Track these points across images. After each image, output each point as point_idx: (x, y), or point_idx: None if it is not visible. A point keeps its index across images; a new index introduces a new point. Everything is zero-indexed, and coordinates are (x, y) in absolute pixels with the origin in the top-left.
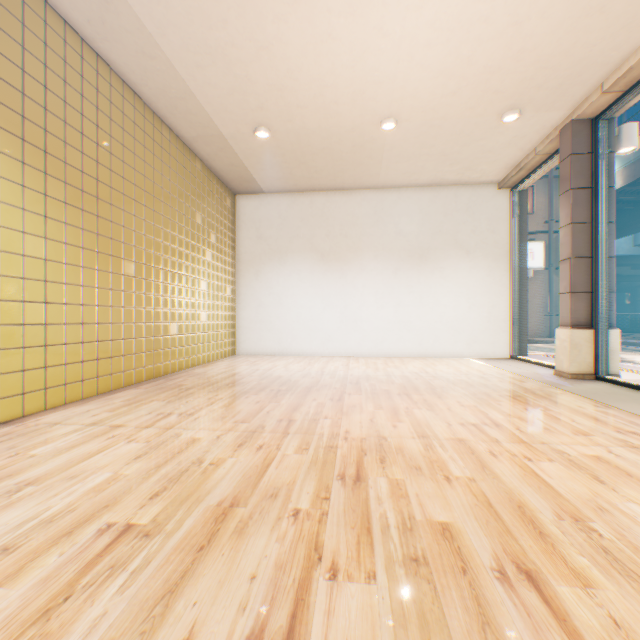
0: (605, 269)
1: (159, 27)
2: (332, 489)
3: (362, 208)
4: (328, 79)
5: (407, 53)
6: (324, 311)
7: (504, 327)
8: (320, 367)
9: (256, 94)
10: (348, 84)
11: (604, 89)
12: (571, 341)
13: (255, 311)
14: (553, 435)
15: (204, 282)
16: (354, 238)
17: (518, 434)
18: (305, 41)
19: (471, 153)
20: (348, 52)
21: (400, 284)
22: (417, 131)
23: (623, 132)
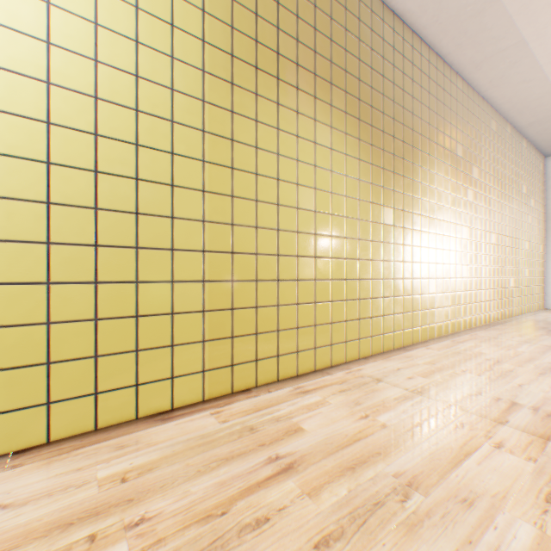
0: None
1: (550, 58)
2: None
3: None
4: None
5: None
6: None
7: None
8: None
9: None
10: None
11: None
12: None
13: None
14: None
15: (525, 243)
16: None
17: None
18: None
19: None
20: None
21: None
22: None
23: None
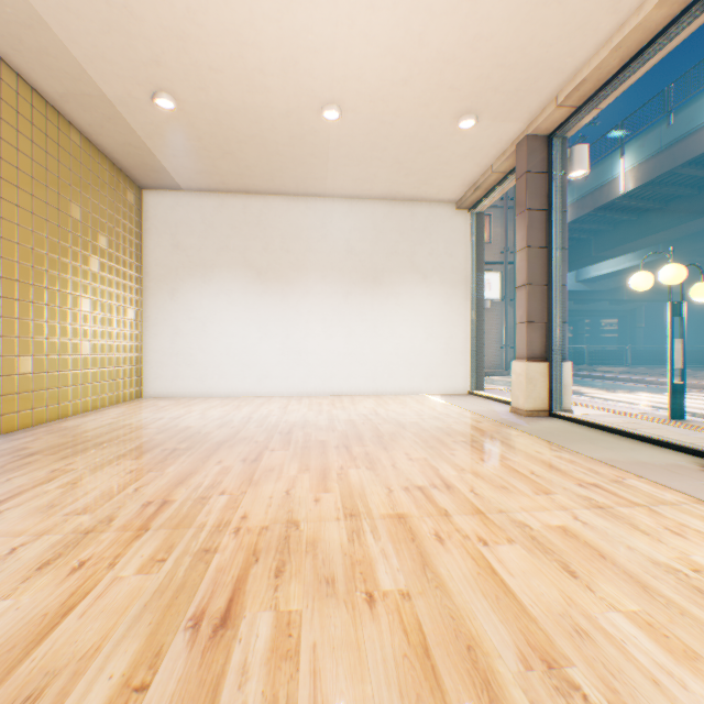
0: (559, 298)
1: None
2: (165, 658)
3: (308, 219)
4: (247, 33)
5: (347, 13)
6: (261, 341)
7: (462, 360)
8: (250, 411)
9: (146, 39)
10: (275, 46)
11: (559, 102)
12: (527, 375)
13: (170, 341)
14: (512, 497)
15: (86, 300)
16: (298, 254)
17: (473, 499)
18: None
19: (427, 163)
20: None
21: (352, 310)
22: (366, 127)
23: (575, 154)
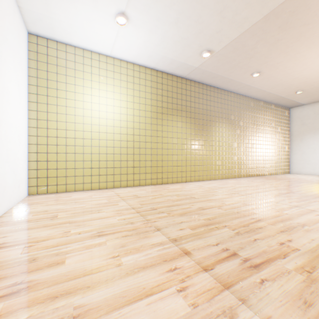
0: None
1: (261, 87)
2: (301, 191)
3: None
4: None
5: None
6: None
7: None
8: None
9: (293, 86)
10: None
11: None
12: None
13: (299, 155)
14: None
15: (274, 146)
16: None
17: None
18: (310, 72)
19: None
20: None
21: None
22: None
23: None
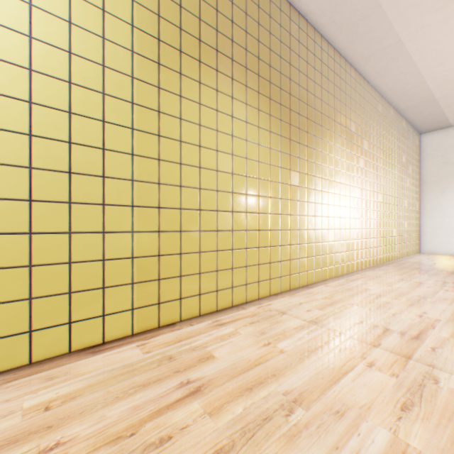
0: None
1: (421, 56)
2: None
3: None
4: None
5: None
6: None
7: None
8: None
9: None
10: None
11: None
12: None
13: (439, 220)
14: None
15: (404, 201)
16: None
17: None
18: None
19: None
20: None
21: None
22: None
23: None
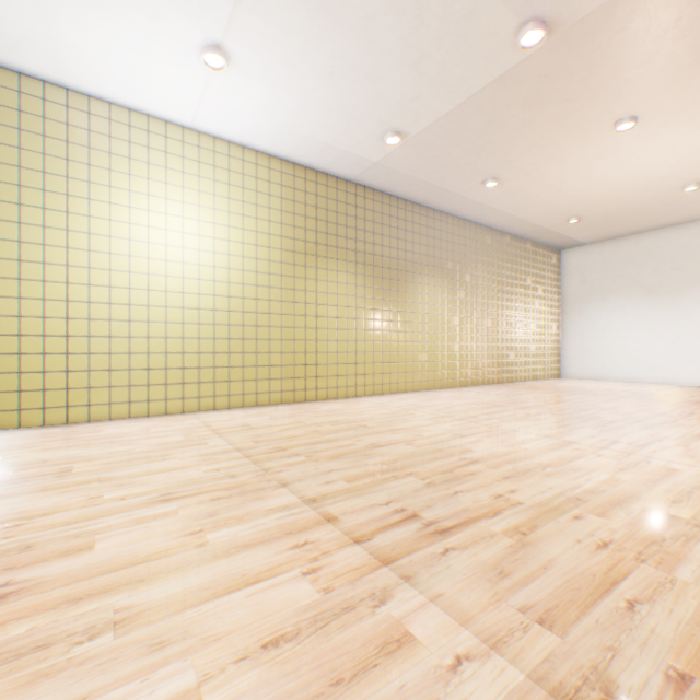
0: None
1: (504, 208)
2: (567, 410)
3: (698, 239)
4: (614, 189)
5: (675, 163)
6: (650, 342)
7: None
8: (629, 388)
9: (562, 209)
10: (632, 186)
11: None
12: None
13: (577, 343)
14: None
15: (531, 324)
16: (687, 270)
17: None
18: (588, 185)
19: None
20: (623, 178)
21: None
22: None
23: None
